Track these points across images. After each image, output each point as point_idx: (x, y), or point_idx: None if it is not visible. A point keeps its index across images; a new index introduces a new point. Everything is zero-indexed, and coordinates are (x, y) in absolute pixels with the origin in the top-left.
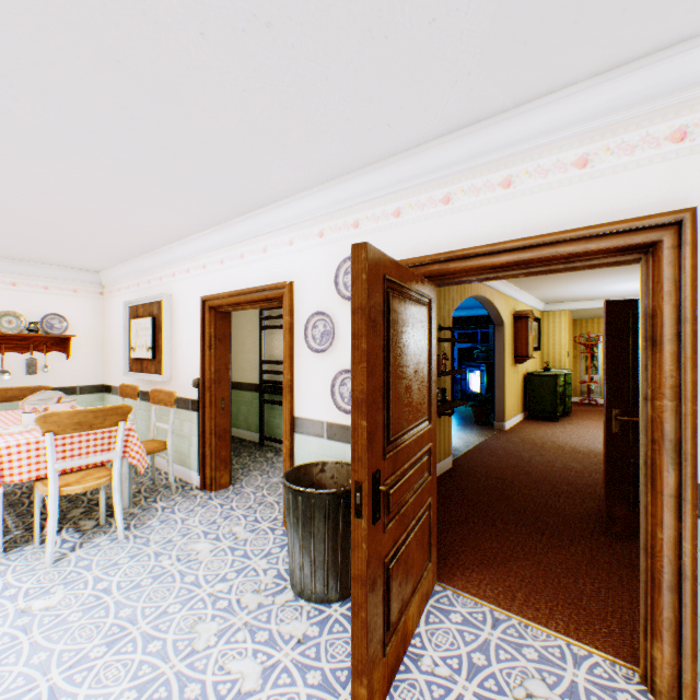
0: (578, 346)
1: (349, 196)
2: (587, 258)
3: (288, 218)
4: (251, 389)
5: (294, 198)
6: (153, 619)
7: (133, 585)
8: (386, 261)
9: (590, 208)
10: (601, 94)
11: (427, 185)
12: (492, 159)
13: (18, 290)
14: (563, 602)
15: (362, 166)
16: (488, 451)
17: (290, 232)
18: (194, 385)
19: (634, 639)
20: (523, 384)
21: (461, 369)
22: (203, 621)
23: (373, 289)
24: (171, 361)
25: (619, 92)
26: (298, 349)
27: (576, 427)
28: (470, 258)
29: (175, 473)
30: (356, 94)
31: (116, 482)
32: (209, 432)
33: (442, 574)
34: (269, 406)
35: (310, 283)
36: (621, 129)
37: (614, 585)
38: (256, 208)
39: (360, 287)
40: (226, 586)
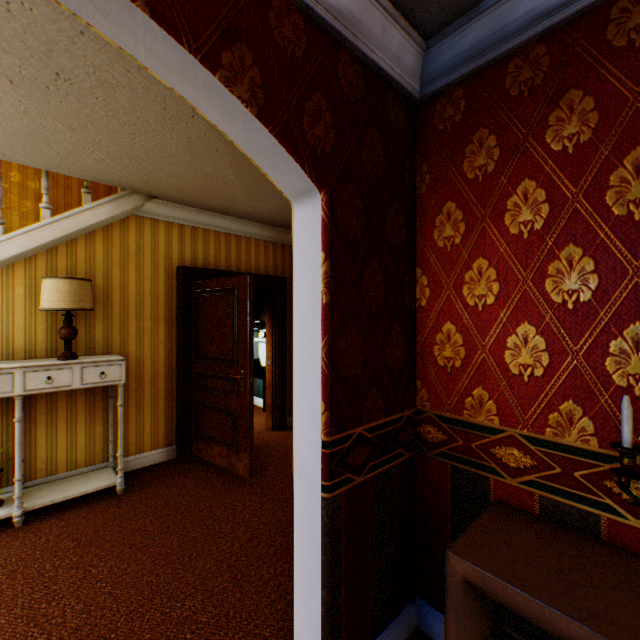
0: None
1: None
2: None
3: None
4: None
5: None
6: None
7: None
8: None
9: None
10: None
11: None
12: None
13: None
14: None
15: None
16: None
17: None
18: None
19: None
20: None
21: None
22: None
23: None
24: None
25: None
26: None
27: None
28: None
29: None
30: None
31: None
32: None
33: None
34: None
35: None
36: None
37: None
38: None
39: None
40: None
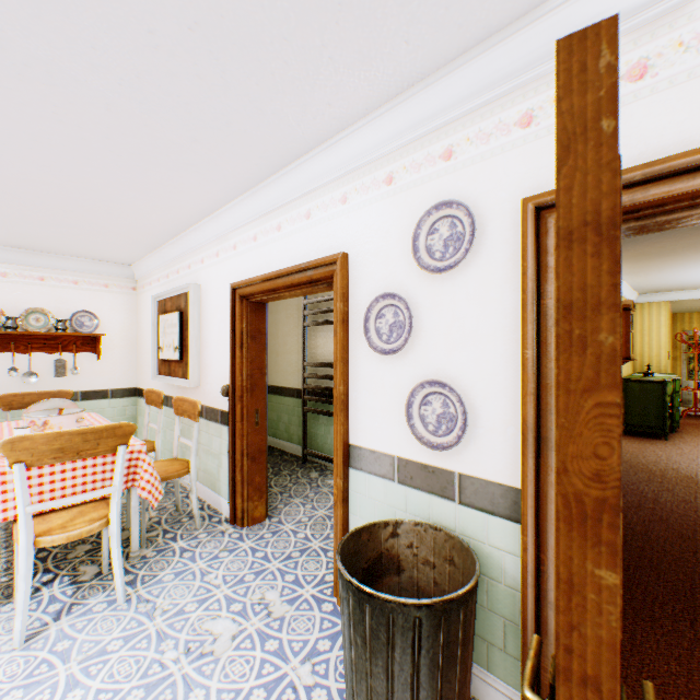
0: (678, 345)
1: (437, 109)
2: None
3: (339, 164)
4: (292, 395)
5: (350, 130)
6: None
7: None
8: None
9: None
10: None
11: None
12: None
13: (46, 285)
14: None
15: (464, 48)
16: None
17: (342, 184)
18: (222, 393)
19: None
20: None
21: None
22: None
23: None
24: (199, 363)
25: None
26: (353, 349)
27: (696, 448)
28: None
29: (203, 496)
30: None
31: (114, 527)
32: (240, 453)
33: None
34: (313, 415)
35: (371, 254)
36: None
37: None
38: (296, 156)
39: (590, 158)
40: None
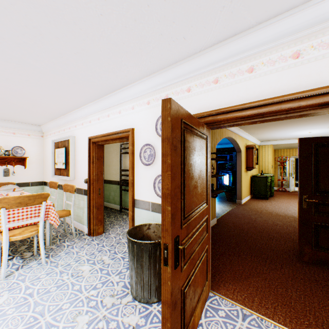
0: (276, 162)
1: (163, 81)
2: (299, 110)
3: (131, 95)
4: (116, 184)
5: (134, 84)
6: (53, 313)
7: (46, 291)
8: (183, 111)
9: (301, 81)
10: (309, 13)
11: (205, 73)
12: (242, 56)
13: None
14: (281, 303)
15: (170, 64)
16: (234, 215)
17: (132, 102)
18: (85, 182)
19: (324, 328)
20: (250, 181)
21: (219, 173)
22: (81, 315)
23: (175, 127)
24: (74, 170)
25: (320, 11)
26: (136, 163)
27: (277, 202)
28: (230, 113)
29: (76, 226)
30: (165, 16)
31: (41, 233)
32: (92, 206)
33: (213, 286)
34: (125, 192)
35: (142, 129)
36: (321, 34)
37: (308, 293)
38: (115, 90)
39: (166, 125)
40: (96, 292)
